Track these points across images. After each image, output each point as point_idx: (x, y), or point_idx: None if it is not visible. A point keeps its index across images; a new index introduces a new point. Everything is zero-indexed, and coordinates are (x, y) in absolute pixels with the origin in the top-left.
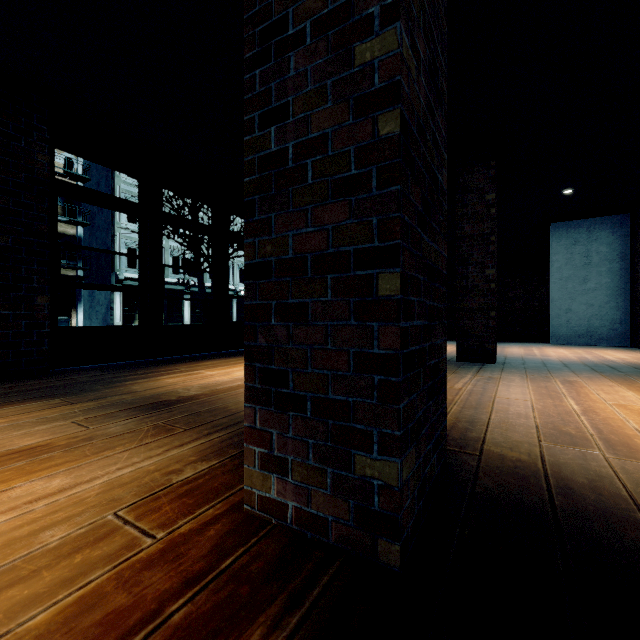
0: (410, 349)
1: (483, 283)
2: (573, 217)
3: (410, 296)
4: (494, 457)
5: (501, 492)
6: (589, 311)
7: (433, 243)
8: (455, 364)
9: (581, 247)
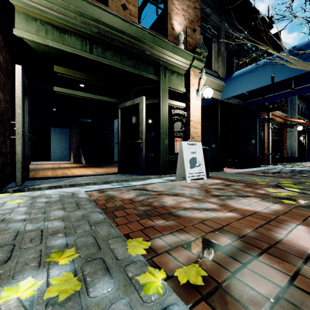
0: None
1: None
2: (56, 127)
3: None
4: None
5: None
6: (60, 152)
7: None
8: None
9: (58, 135)
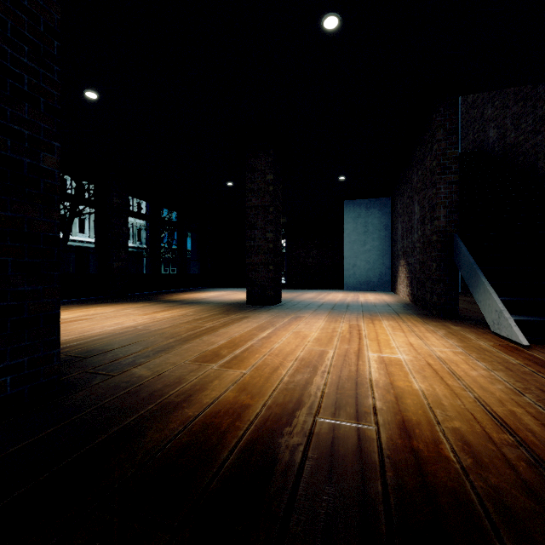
0: None
1: (265, 244)
2: (356, 197)
3: None
4: (124, 376)
5: (75, 401)
6: (367, 266)
7: None
8: (241, 307)
9: (362, 219)
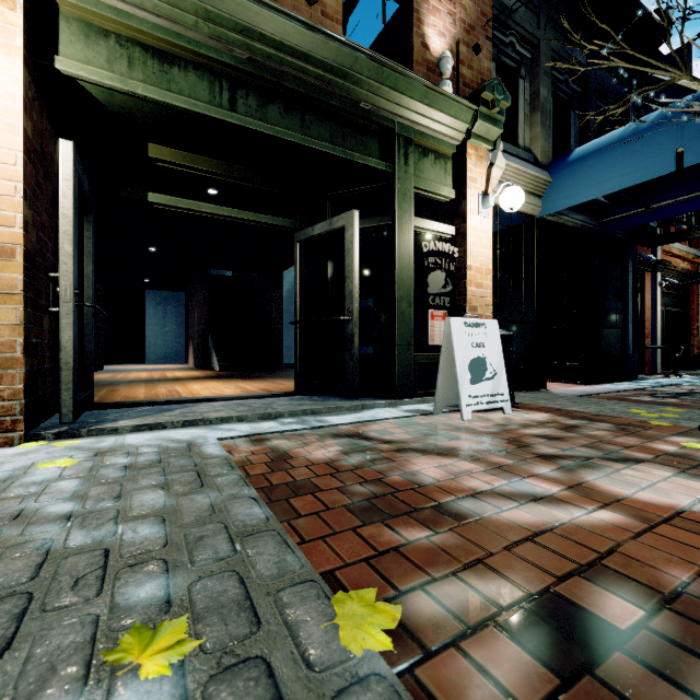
0: None
1: (95, 330)
2: (157, 289)
3: None
4: None
5: None
6: (166, 344)
7: None
8: None
9: (162, 307)
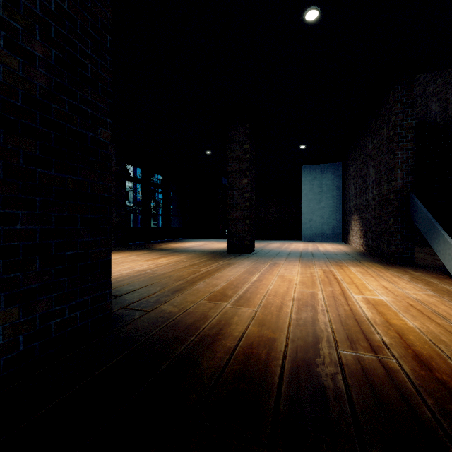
0: (5, 244)
1: (242, 202)
2: (313, 162)
3: (5, 210)
4: (157, 312)
5: (128, 332)
6: (321, 220)
7: (72, 176)
8: (223, 255)
9: (317, 181)
